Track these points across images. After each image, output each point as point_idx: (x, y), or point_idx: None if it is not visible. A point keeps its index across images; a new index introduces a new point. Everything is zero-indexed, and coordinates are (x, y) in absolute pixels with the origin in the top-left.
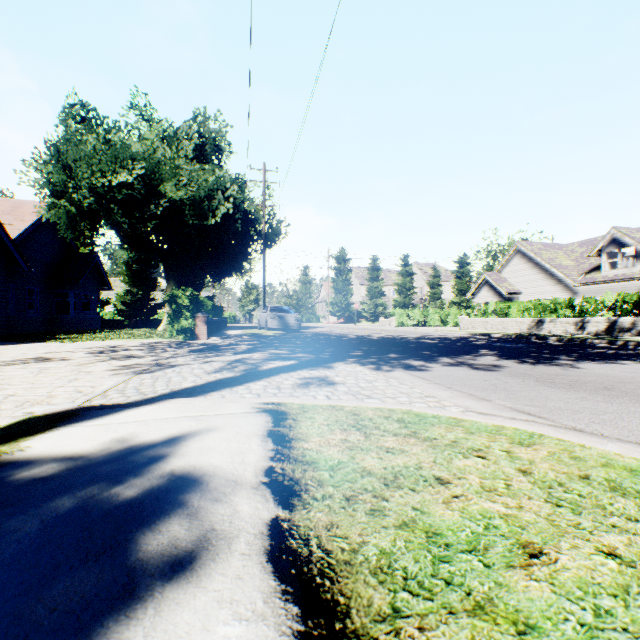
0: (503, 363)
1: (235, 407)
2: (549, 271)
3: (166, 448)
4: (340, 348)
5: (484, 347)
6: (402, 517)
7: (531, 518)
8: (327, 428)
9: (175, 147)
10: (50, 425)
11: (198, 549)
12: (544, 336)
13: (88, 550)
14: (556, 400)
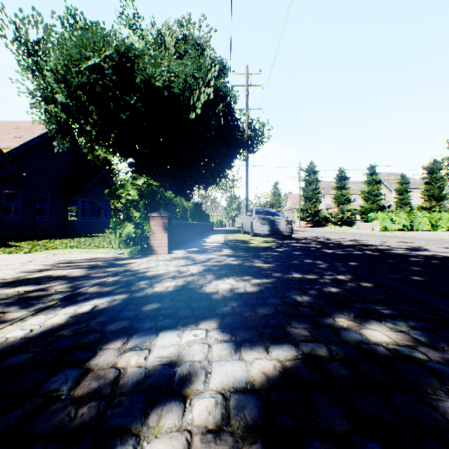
0: None
1: None
2: None
3: None
4: None
5: None
6: None
7: None
8: None
9: (158, 48)
10: None
11: None
12: None
13: None
14: None
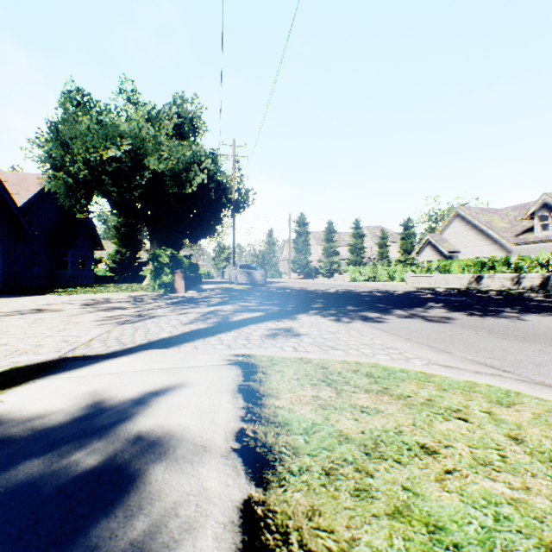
0: (453, 315)
1: (207, 359)
2: (486, 232)
3: (136, 404)
4: (302, 301)
5: (431, 300)
6: (393, 501)
7: (545, 505)
8: (297, 383)
9: (157, 126)
10: (28, 377)
11: (157, 546)
12: (484, 290)
13: (28, 545)
14: (515, 353)
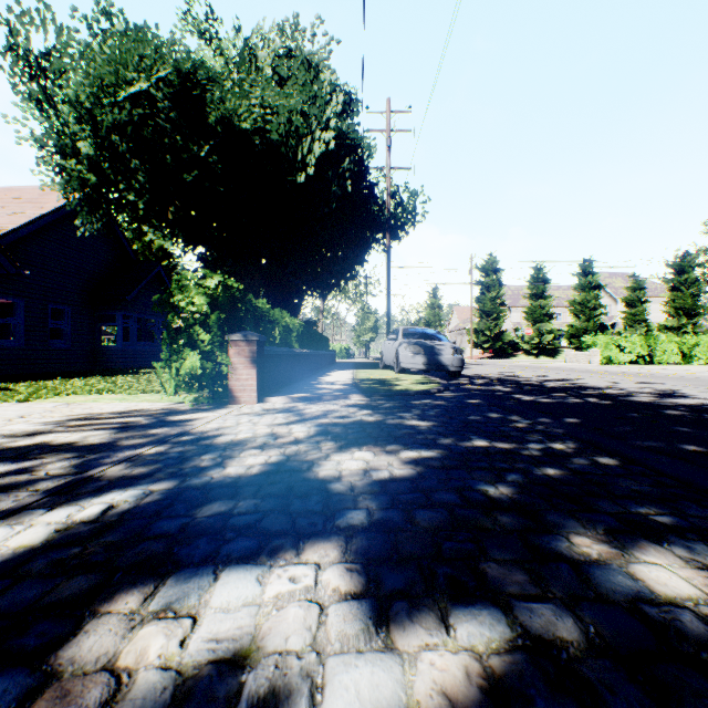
0: None
1: None
2: None
3: None
4: None
5: None
6: None
7: None
8: None
9: (246, 68)
10: None
11: None
12: None
13: None
14: None
